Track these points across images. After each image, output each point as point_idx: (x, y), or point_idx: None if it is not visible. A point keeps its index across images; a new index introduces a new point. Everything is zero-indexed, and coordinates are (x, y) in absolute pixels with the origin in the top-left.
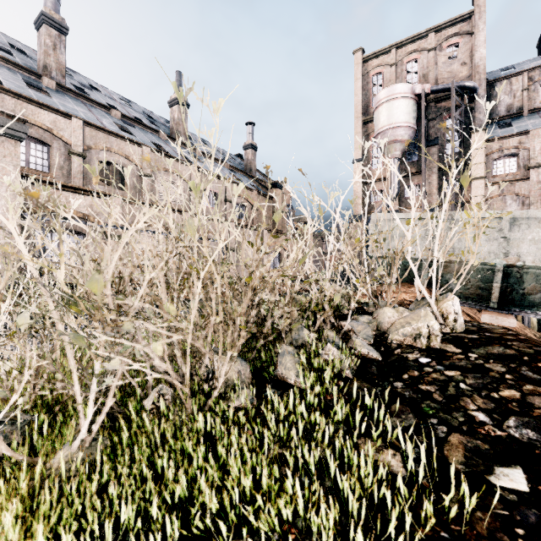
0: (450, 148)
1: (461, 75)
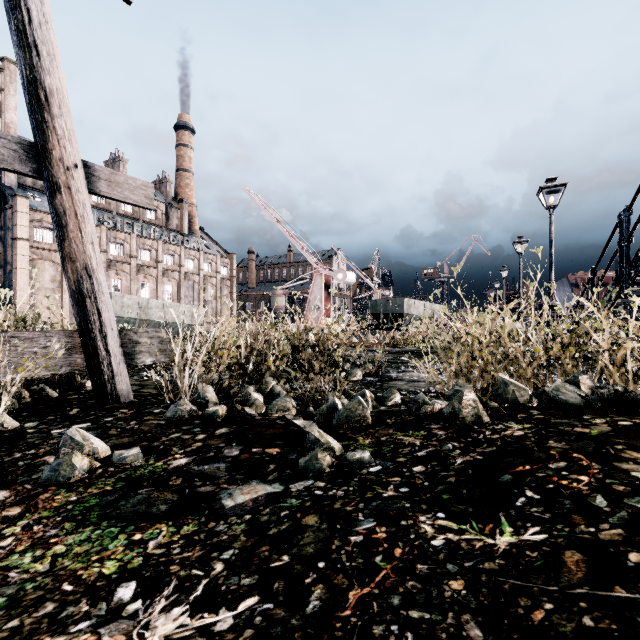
0: None
1: None
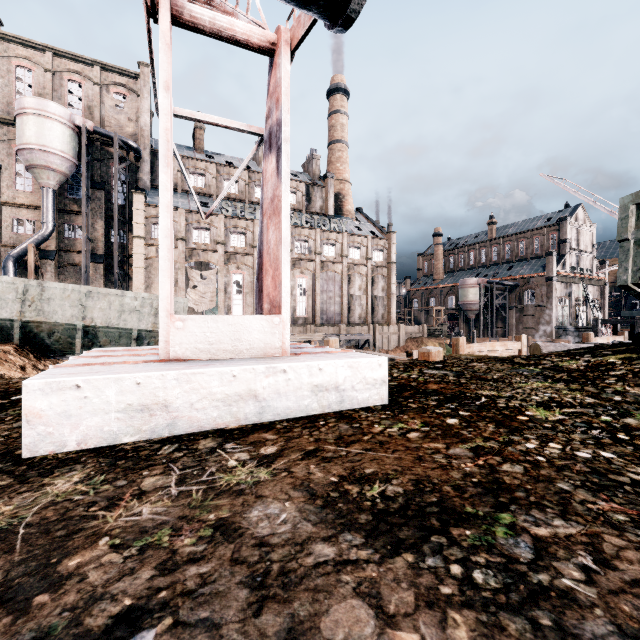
0: (119, 198)
1: (129, 130)
